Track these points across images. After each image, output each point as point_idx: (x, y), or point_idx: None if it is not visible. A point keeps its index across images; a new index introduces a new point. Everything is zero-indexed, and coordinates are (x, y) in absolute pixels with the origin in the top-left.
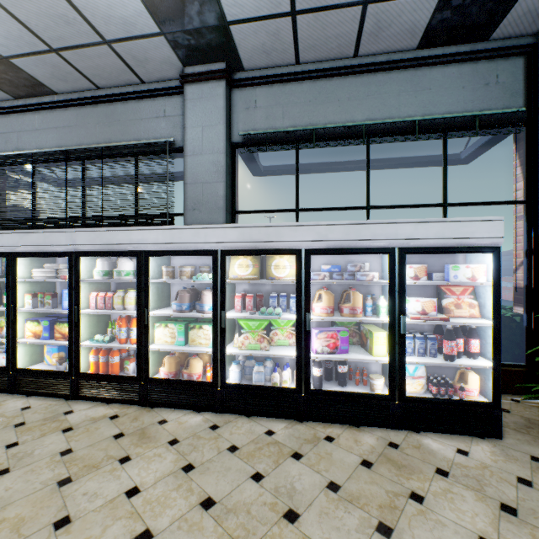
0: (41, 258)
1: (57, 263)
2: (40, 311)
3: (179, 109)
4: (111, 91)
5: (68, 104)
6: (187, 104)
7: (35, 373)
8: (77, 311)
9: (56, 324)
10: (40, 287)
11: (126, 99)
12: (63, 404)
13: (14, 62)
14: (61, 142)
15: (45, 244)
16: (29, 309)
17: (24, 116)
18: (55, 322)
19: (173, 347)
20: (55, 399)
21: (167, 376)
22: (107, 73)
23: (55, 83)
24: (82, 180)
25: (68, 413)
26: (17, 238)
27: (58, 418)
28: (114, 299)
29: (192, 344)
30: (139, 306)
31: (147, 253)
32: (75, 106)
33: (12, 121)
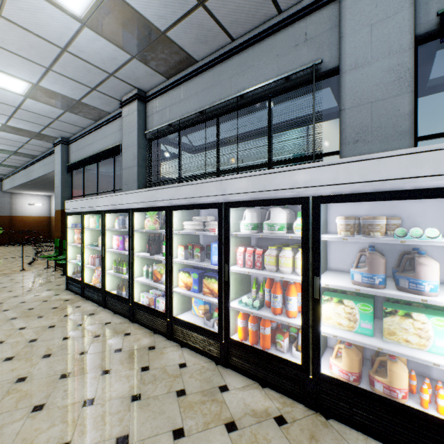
0: (189, 212)
1: (200, 215)
2: (191, 263)
3: (326, 23)
4: (244, 38)
5: (206, 67)
6: (344, 4)
7: (187, 325)
8: (226, 268)
9: (204, 278)
10: (188, 239)
11: (260, 39)
12: (214, 371)
13: (169, 36)
14: (200, 105)
15: (196, 196)
16: (181, 260)
17: (173, 92)
18: (203, 276)
19: (355, 336)
20: (205, 359)
21: (344, 376)
22: (244, 14)
23: (196, 49)
24: (217, 137)
25: (223, 389)
26: (173, 192)
27: (215, 397)
28: (265, 257)
29: (388, 337)
30: (304, 271)
31: (317, 200)
32: (211, 67)
33: (165, 99)
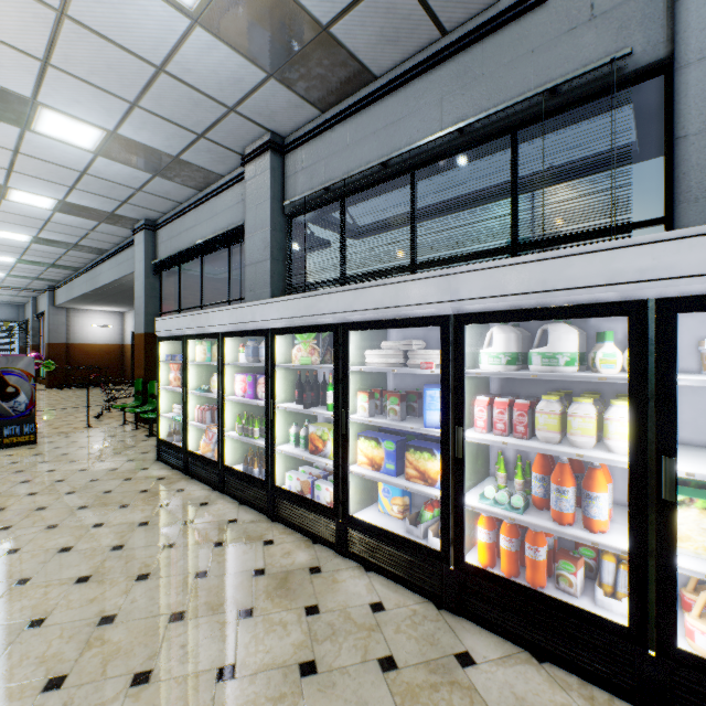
0: (371, 333)
1: (388, 340)
2: (385, 424)
3: None
4: (466, 28)
5: (392, 87)
6: None
7: (378, 534)
8: (460, 435)
9: (408, 451)
10: (370, 380)
11: (499, 26)
12: (438, 621)
13: (334, 33)
14: (382, 152)
15: (396, 304)
16: (365, 419)
17: (331, 134)
18: (405, 447)
19: None
20: (414, 596)
21: None
22: None
23: (378, 55)
24: (412, 205)
25: (464, 660)
26: (349, 299)
27: (454, 676)
28: (537, 416)
29: None
30: (636, 445)
31: (669, 306)
32: (403, 85)
33: (317, 147)
